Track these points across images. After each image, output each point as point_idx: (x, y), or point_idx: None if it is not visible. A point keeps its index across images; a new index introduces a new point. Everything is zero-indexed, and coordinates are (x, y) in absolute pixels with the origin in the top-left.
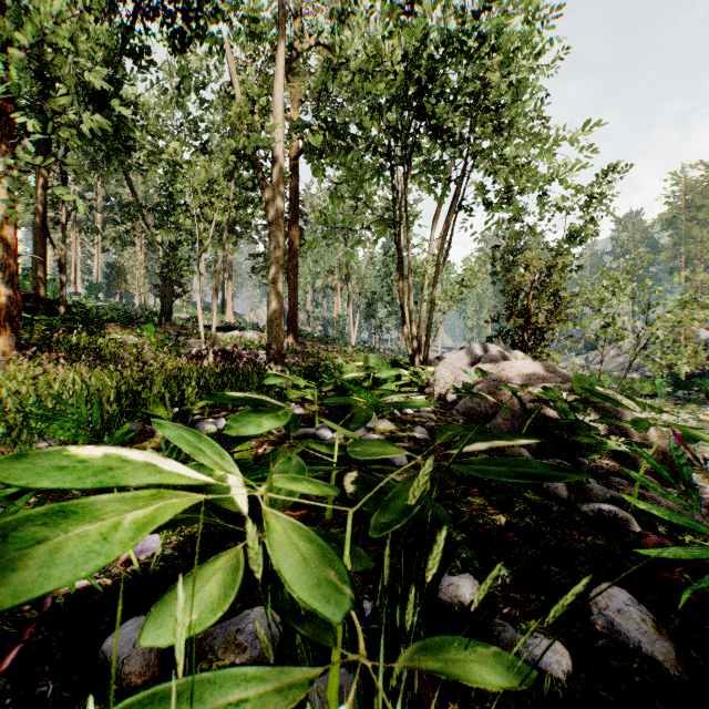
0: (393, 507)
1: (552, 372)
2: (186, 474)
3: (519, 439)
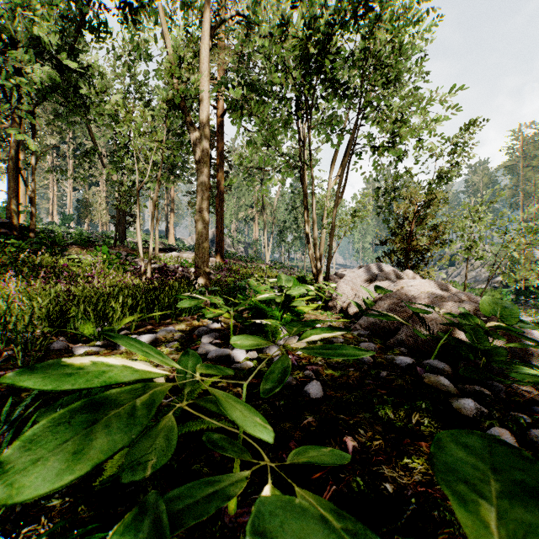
0: None
1: (445, 290)
2: None
3: None
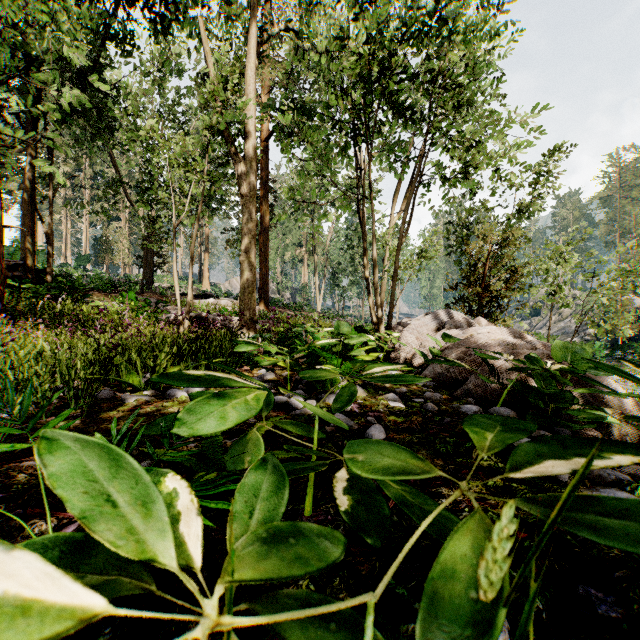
0: (449, 601)
1: (518, 338)
2: (40, 597)
3: (602, 451)
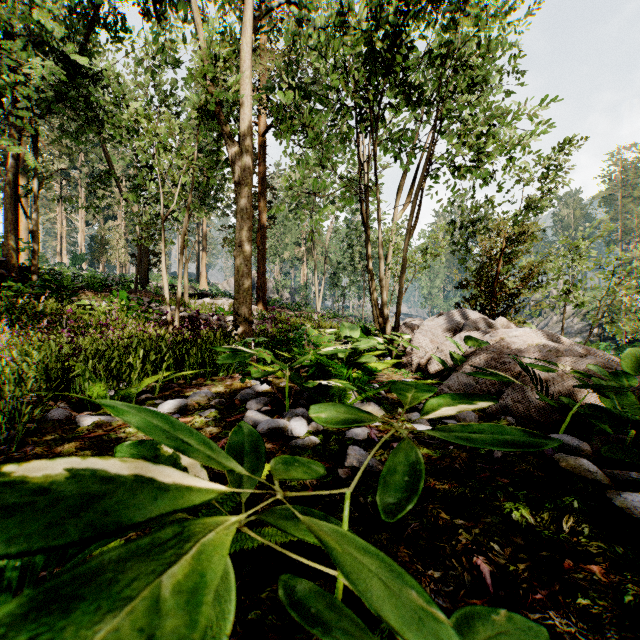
0: None
1: (557, 342)
2: None
3: None
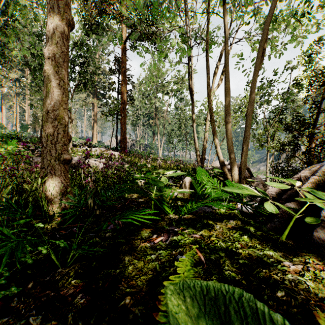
0: None
1: None
2: None
3: None
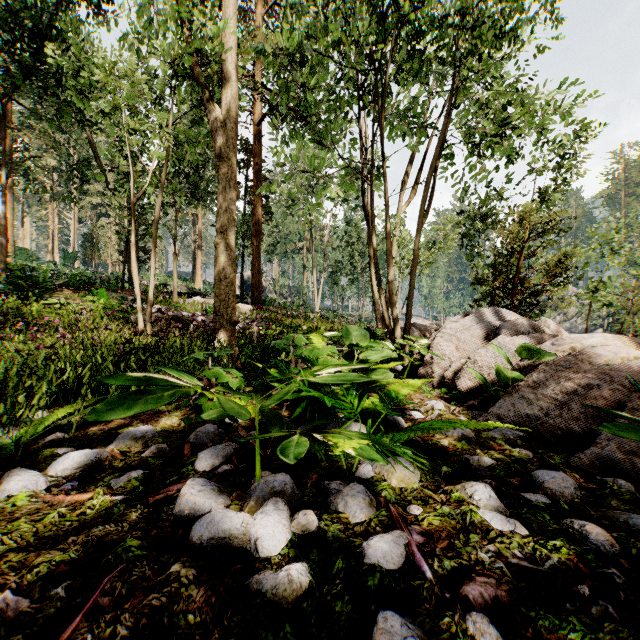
0: None
1: None
2: None
3: None
